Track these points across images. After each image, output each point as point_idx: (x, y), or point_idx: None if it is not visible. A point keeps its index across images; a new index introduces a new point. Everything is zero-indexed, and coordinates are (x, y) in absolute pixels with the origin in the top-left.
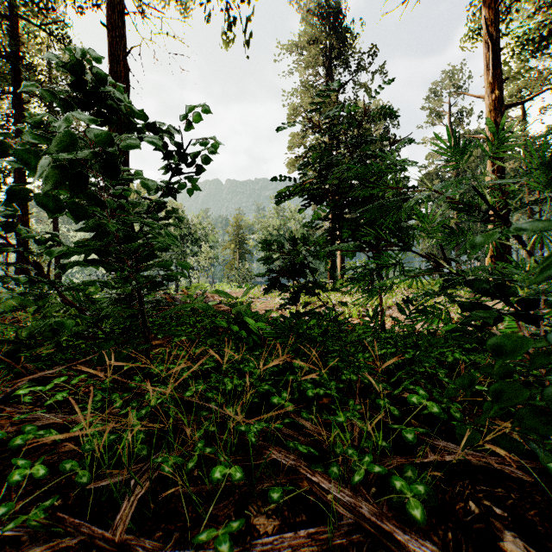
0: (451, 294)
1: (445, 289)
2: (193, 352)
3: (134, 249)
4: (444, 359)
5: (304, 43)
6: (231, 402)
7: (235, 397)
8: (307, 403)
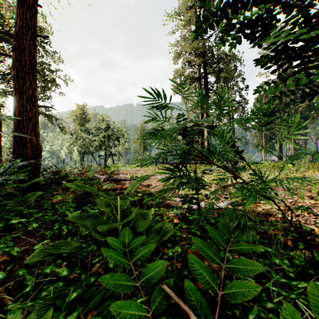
0: None
1: None
2: None
3: None
4: None
5: (184, 10)
6: None
7: None
8: None
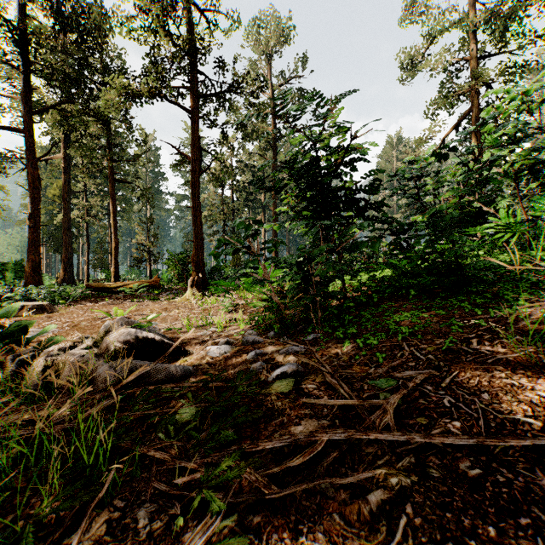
0: None
1: None
2: None
3: None
4: None
5: None
6: None
7: None
8: None
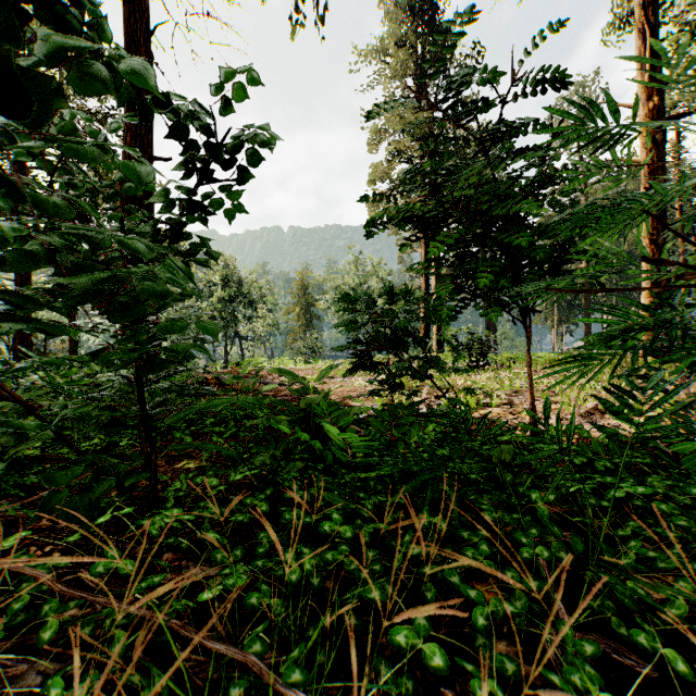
0: (647, 377)
1: (638, 369)
2: (231, 480)
3: (88, 291)
4: (688, 501)
5: (390, 46)
6: (298, 607)
7: (307, 595)
8: (445, 596)
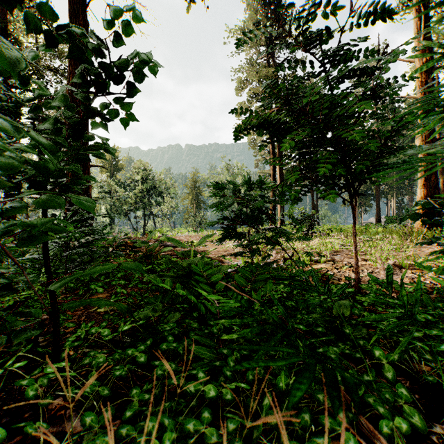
0: None
1: (438, 238)
2: (120, 331)
3: None
4: None
5: (250, 26)
6: None
7: None
8: None
